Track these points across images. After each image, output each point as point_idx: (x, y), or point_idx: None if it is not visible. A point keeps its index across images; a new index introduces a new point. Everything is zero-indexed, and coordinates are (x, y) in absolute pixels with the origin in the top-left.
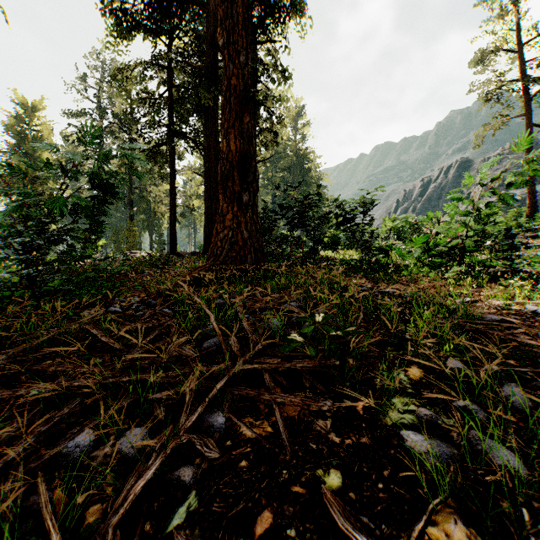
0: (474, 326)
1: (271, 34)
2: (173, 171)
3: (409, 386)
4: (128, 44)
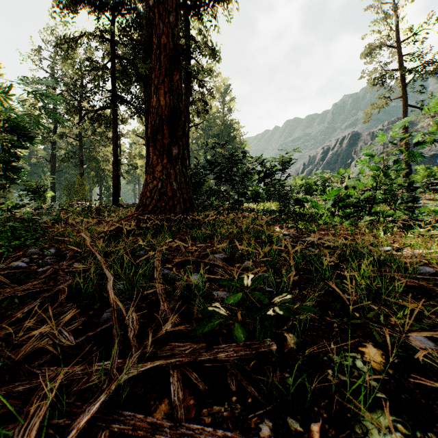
0: (416, 281)
1: (202, 16)
2: (115, 132)
3: (376, 385)
4: (74, 17)
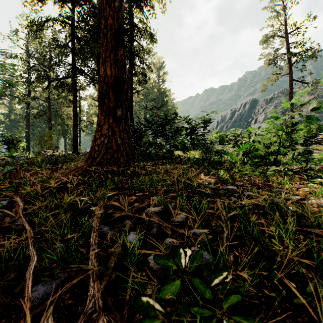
0: None
1: (142, 8)
2: (75, 96)
3: None
4: (42, 6)
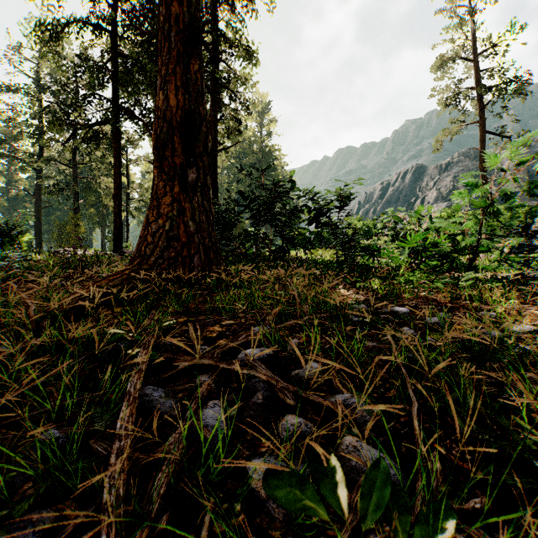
0: None
1: (234, 5)
2: (118, 155)
3: None
4: None
